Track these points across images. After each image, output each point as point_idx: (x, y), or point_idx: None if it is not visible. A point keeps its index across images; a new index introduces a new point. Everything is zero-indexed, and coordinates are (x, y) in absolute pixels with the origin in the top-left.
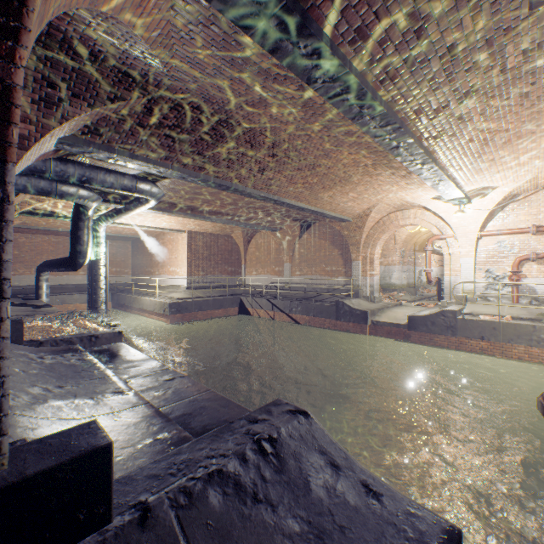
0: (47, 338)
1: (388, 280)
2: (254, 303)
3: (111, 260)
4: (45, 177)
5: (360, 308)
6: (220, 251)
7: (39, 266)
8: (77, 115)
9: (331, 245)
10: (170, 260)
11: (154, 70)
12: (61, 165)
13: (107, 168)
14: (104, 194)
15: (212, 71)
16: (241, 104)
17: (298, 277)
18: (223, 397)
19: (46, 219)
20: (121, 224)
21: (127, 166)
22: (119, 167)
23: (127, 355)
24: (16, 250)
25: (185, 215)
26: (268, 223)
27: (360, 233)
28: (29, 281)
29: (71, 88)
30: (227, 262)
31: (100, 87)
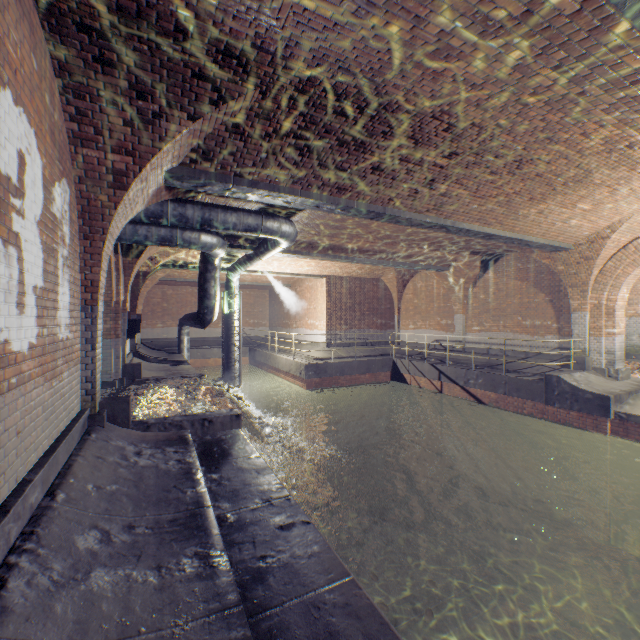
0: (156, 419)
1: (636, 341)
2: (412, 367)
3: (249, 311)
4: (164, 223)
5: (592, 388)
6: (367, 299)
7: (180, 320)
8: (177, 133)
9: (532, 287)
10: (308, 311)
11: (262, 32)
12: (179, 207)
13: (229, 206)
14: (232, 238)
15: (353, 3)
16: (402, 64)
17: (476, 334)
18: (373, 608)
19: (186, 271)
20: (254, 272)
21: (246, 198)
22: (242, 202)
23: (239, 456)
24: (165, 302)
25: (323, 257)
26: (431, 260)
27: (588, 267)
28: (175, 334)
29: (165, 95)
30: (375, 312)
31: (198, 86)
